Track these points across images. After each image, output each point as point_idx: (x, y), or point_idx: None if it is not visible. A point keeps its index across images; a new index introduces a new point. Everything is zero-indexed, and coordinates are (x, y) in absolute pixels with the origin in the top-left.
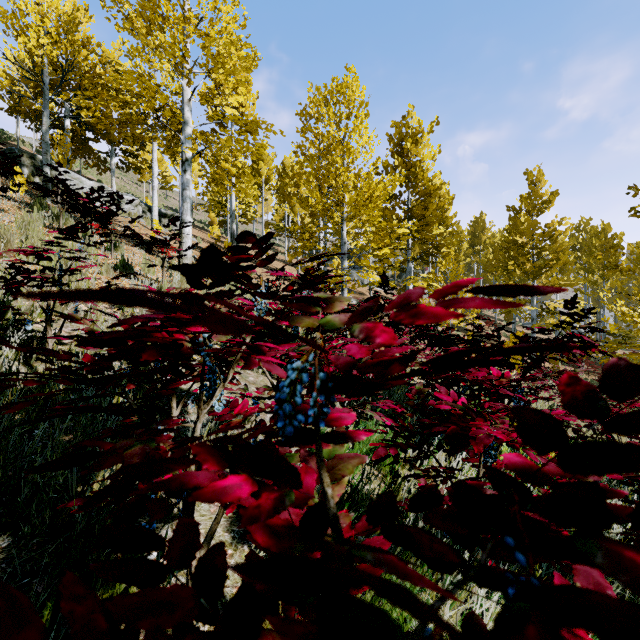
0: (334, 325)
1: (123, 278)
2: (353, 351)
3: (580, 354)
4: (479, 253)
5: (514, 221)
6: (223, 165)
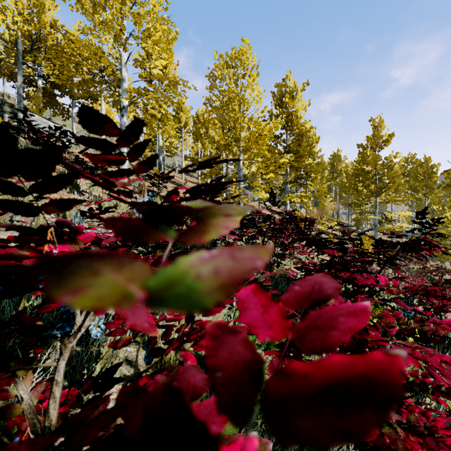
0: (193, 295)
1: (71, 194)
2: (251, 314)
3: (429, 255)
4: (336, 178)
5: (362, 155)
6: (151, 111)
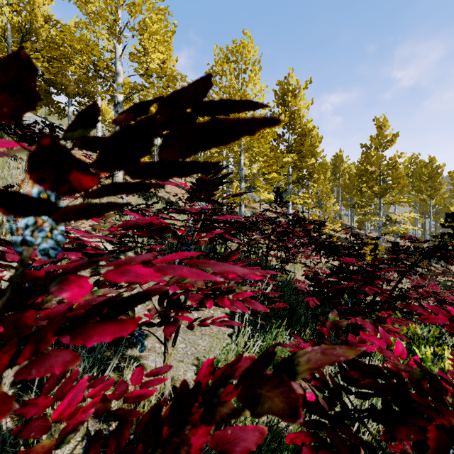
0: None
1: None
2: None
3: None
4: (339, 179)
5: (366, 155)
6: None
